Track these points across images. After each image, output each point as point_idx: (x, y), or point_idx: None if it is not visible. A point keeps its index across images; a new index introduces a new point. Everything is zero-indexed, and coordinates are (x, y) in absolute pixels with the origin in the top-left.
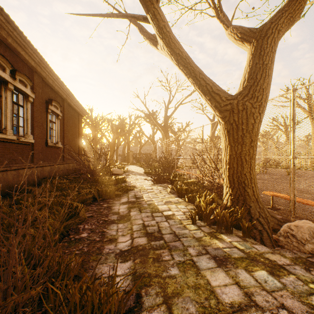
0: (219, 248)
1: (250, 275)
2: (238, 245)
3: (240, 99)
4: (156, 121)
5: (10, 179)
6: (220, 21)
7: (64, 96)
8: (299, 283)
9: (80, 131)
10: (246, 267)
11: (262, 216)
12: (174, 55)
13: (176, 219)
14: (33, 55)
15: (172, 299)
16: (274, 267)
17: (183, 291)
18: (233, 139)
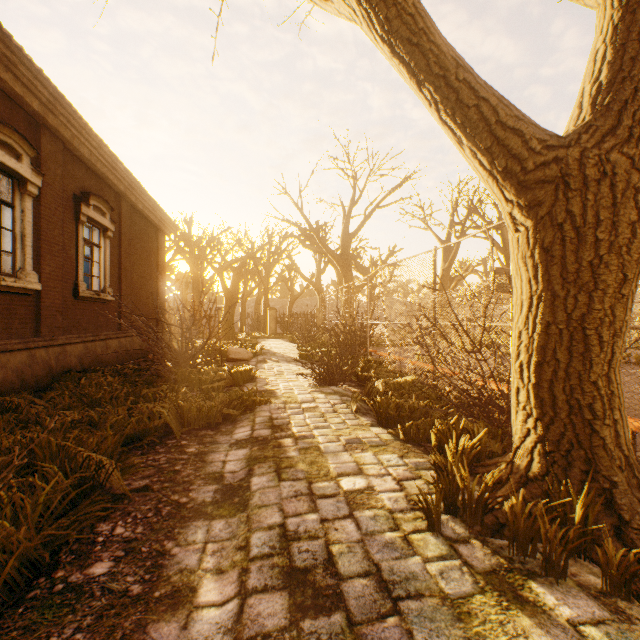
0: None
1: None
2: None
3: (591, 146)
4: (325, 245)
5: None
6: None
7: (119, 188)
8: None
9: (161, 266)
10: None
11: None
12: (379, 2)
13: (380, 507)
14: (34, 85)
15: None
16: None
17: None
18: (563, 273)
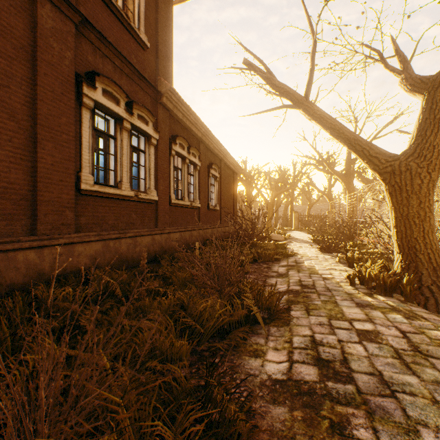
0: (366, 300)
1: (382, 314)
2: (390, 303)
3: (403, 160)
4: (332, 169)
5: (187, 238)
6: (389, 70)
7: (221, 157)
8: (428, 325)
9: (235, 191)
10: (383, 311)
11: (437, 285)
12: (327, 129)
13: (334, 280)
14: (200, 128)
15: (311, 310)
16: (414, 317)
17: (320, 309)
18: (396, 200)
